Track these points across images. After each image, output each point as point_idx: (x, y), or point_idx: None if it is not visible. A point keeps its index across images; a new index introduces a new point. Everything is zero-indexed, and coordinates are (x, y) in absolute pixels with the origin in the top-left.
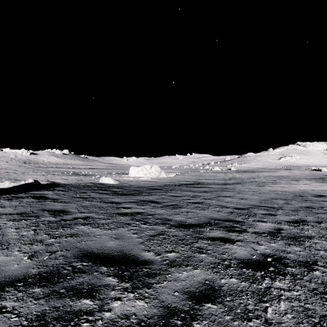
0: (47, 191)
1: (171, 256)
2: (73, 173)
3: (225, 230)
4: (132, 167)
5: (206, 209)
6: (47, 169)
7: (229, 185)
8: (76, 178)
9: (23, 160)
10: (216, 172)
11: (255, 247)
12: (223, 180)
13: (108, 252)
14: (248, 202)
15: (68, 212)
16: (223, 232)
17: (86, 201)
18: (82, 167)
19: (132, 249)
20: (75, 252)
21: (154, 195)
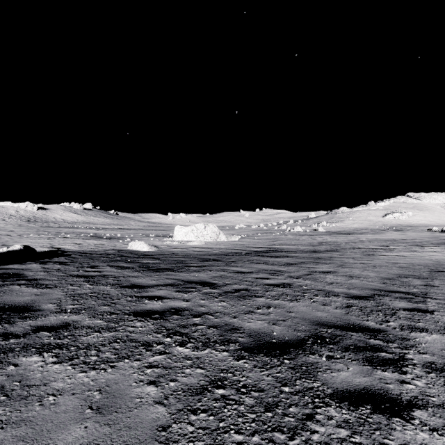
0: (35, 264)
1: None
2: (93, 235)
3: (360, 359)
4: (177, 226)
5: (301, 300)
6: (58, 230)
7: (322, 254)
8: (96, 243)
9: (27, 217)
10: (298, 235)
11: None
12: (310, 245)
13: None
14: (364, 282)
15: (34, 312)
16: (361, 367)
17: (88, 283)
18: (109, 227)
19: None
20: None
21: (208, 271)
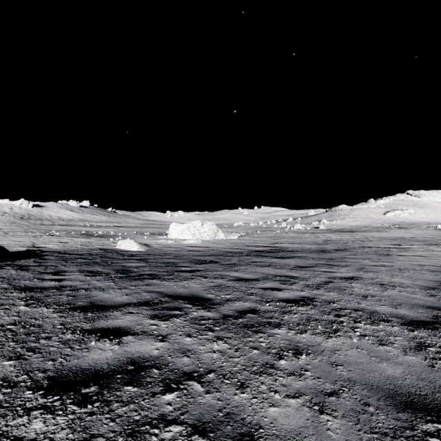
0: None
1: None
2: (84, 233)
3: None
4: (173, 224)
5: (341, 332)
6: (49, 228)
7: (332, 253)
8: (83, 241)
9: (21, 214)
10: (300, 232)
11: None
12: (314, 244)
13: None
14: (406, 294)
15: None
16: None
17: (25, 302)
18: (105, 224)
19: None
20: None
21: (202, 279)
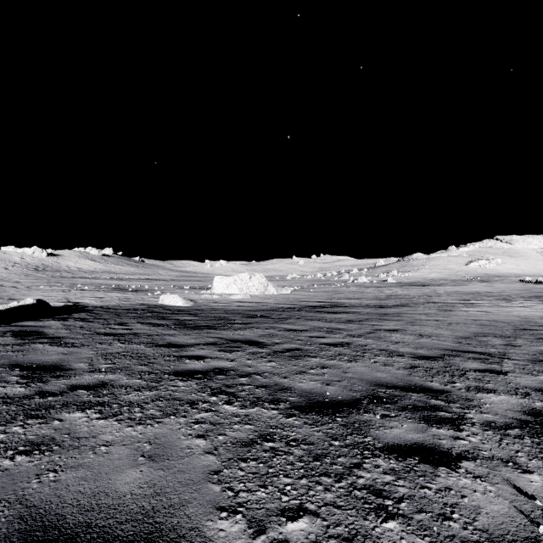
0: (53, 320)
1: (299, 538)
2: (116, 287)
3: (417, 418)
4: (217, 277)
5: (360, 360)
6: (73, 281)
7: (390, 309)
8: (120, 296)
9: (35, 265)
10: (363, 286)
11: (517, 479)
12: (376, 299)
13: (106, 520)
14: (435, 342)
15: (66, 371)
16: (416, 425)
17: (118, 341)
18: (134, 277)
19: (182, 502)
20: (3, 524)
21: (255, 329)
